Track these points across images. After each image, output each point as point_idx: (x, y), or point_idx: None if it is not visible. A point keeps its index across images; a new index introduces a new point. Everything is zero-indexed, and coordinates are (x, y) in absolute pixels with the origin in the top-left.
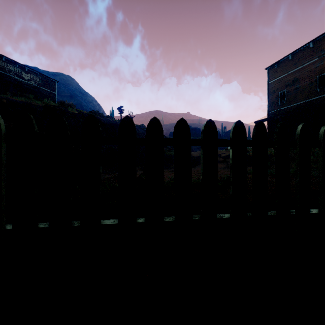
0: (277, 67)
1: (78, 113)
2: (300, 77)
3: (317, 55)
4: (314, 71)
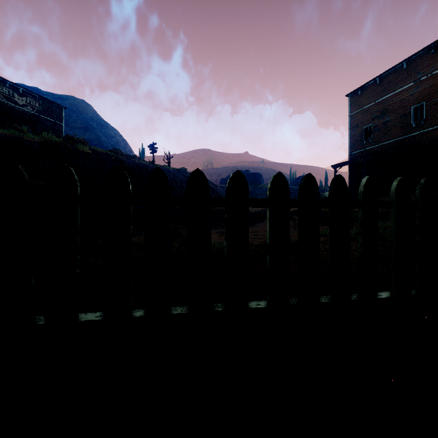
0: (361, 93)
1: (92, 152)
2: (391, 108)
3: (412, 79)
4: (408, 100)
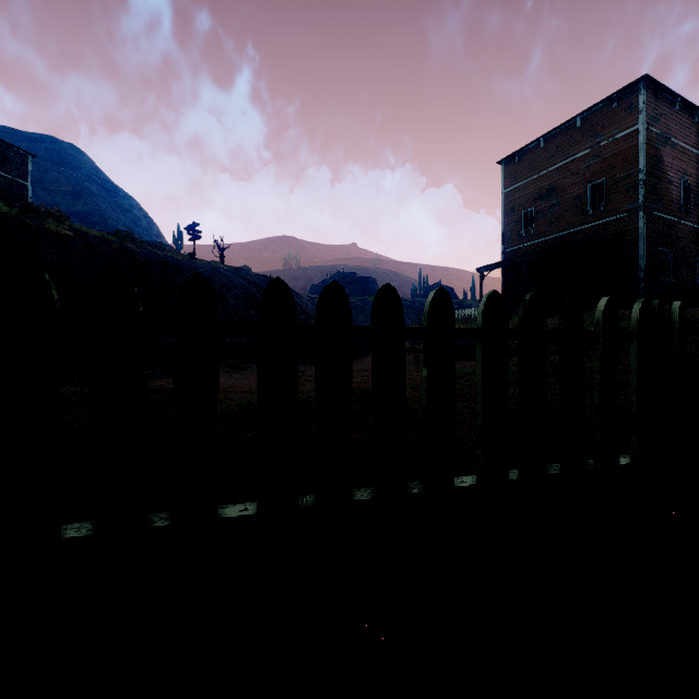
0: (519, 161)
1: (74, 235)
2: (560, 185)
3: (589, 144)
4: (583, 175)
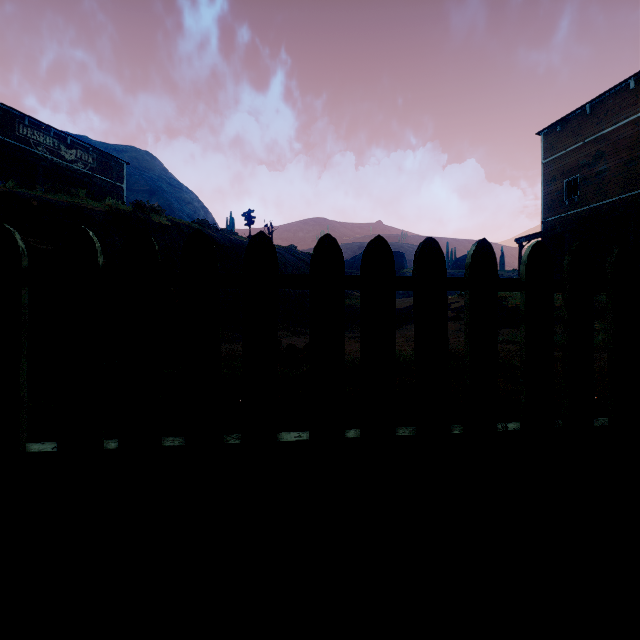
0: (561, 129)
1: (171, 225)
2: (610, 150)
3: None
4: (637, 138)
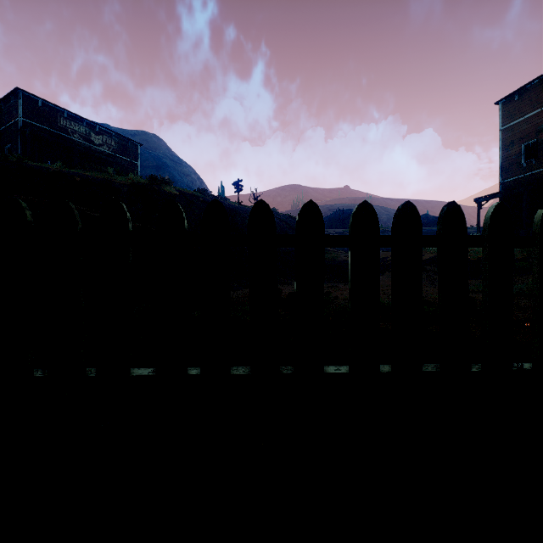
0: (519, 98)
1: (179, 194)
2: None
3: None
4: None
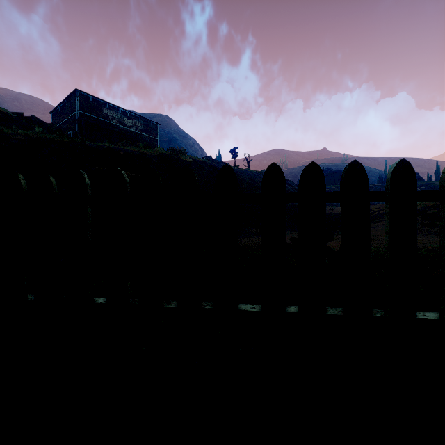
0: None
1: (192, 161)
2: None
3: None
4: None
